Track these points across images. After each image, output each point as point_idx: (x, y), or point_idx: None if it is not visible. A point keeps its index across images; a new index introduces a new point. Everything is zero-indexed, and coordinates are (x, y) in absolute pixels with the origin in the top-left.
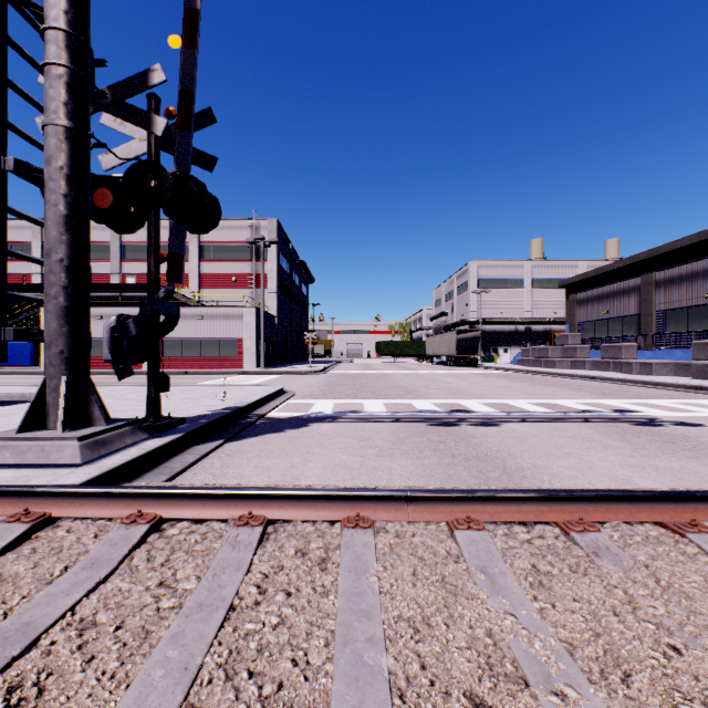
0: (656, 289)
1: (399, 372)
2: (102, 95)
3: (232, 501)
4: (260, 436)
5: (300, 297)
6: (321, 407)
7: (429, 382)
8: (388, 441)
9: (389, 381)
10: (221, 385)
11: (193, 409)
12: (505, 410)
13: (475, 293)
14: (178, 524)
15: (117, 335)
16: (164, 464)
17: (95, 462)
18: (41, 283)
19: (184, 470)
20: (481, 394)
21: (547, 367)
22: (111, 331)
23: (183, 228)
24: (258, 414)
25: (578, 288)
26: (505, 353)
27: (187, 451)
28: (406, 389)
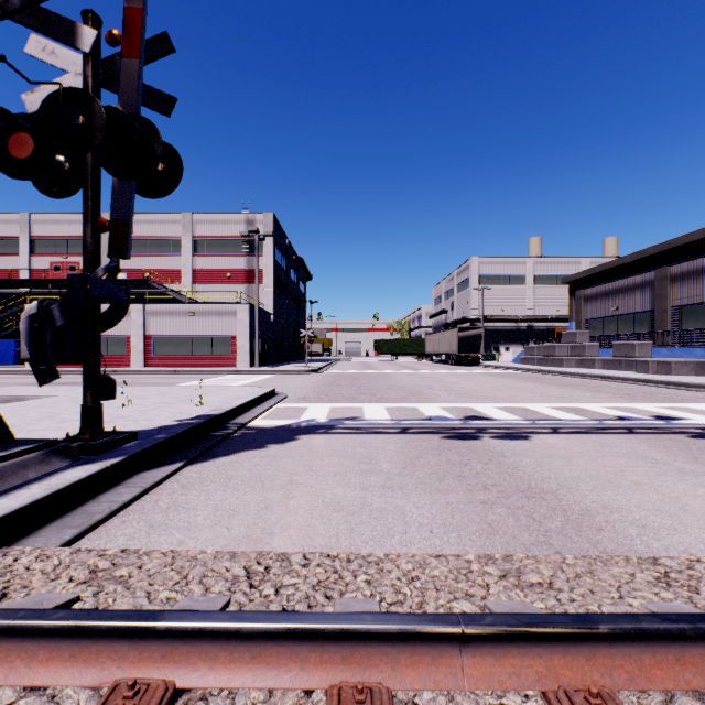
0: (671, 283)
1: (400, 371)
2: None
3: (108, 642)
4: (234, 454)
5: (297, 294)
6: (314, 413)
7: (433, 382)
8: (396, 463)
9: (390, 381)
10: (206, 386)
11: (157, 418)
12: (528, 417)
13: (476, 290)
14: None
15: (37, 326)
16: (83, 505)
17: None
18: (28, 279)
19: (109, 516)
20: (494, 396)
21: (553, 366)
22: (29, 320)
23: (129, 187)
24: (238, 423)
25: (582, 284)
26: (506, 351)
27: (127, 482)
28: (409, 391)
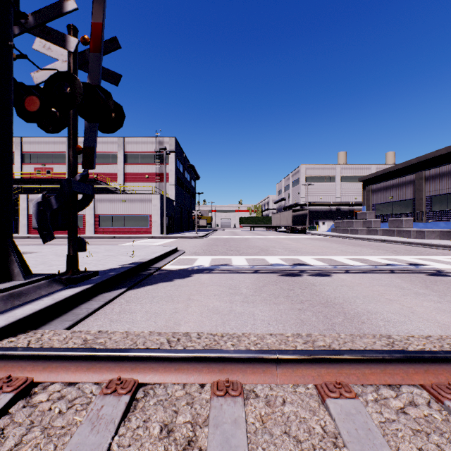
0: (425, 182)
1: (255, 237)
2: (23, 16)
3: (105, 363)
4: (155, 284)
5: (190, 188)
6: (202, 262)
7: (276, 243)
8: (251, 289)
9: (249, 243)
10: (134, 246)
11: (108, 264)
12: (331, 264)
13: (303, 186)
14: (50, 387)
15: (42, 208)
16: (72, 310)
17: (7, 313)
18: (20, 179)
19: (87, 316)
20: (312, 252)
21: (352, 234)
22: (37, 205)
23: (94, 127)
24: (156, 267)
25: (371, 182)
26: (323, 224)
27: (95, 299)
28: (260, 249)
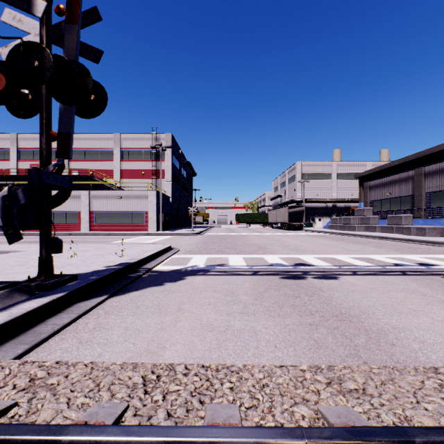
0: (425, 178)
1: (252, 233)
2: None
3: None
4: (142, 290)
5: (187, 185)
6: (196, 261)
7: (273, 241)
8: (250, 296)
9: (246, 240)
10: (127, 243)
11: (93, 265)
12: (336, 264)
13: (300, 182)
14: None
15: (7, 204)
16: (35, 327)
17: None
18: (15, 175)
19: (52, 335)
20: (312, 250)
21: (349, 230)
22: (2, 200)
23: (71, 110)
24: (146, 268)
25: (367, 179)
26: (319, 221)
27: (67, 310)
28: (258, 246)
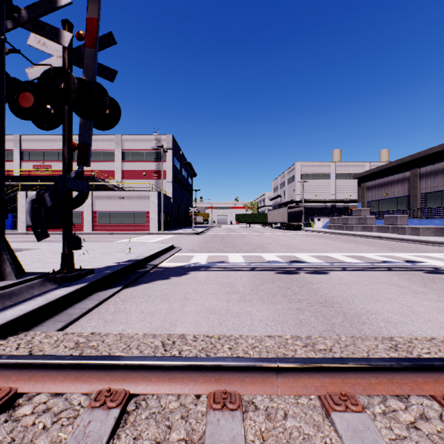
0: (420, 179)
1: (251, 233)
2: (16, 10)
3: (94, 372)
4: (151, 282)
5: (187, 185)
6: (198, 259)
7: (272, 240)
8: (248, 287)
9: (245, 239)
10: (131, 243)
11: (104, 261)
12: (328, 261)
13: (299, 183)
14: (35, 398)
15: (36, 206)
16: (66, 310)
17: None
18: (19, 176)
19: (81, 316)
20: (308, 249)
21: (347, 230)
22: (31, 203)
23: (89, 124)
24: (152, 264)
25: (365, 179)
26: (318, 221)
27: (89, 298)
28: (257, 245)
